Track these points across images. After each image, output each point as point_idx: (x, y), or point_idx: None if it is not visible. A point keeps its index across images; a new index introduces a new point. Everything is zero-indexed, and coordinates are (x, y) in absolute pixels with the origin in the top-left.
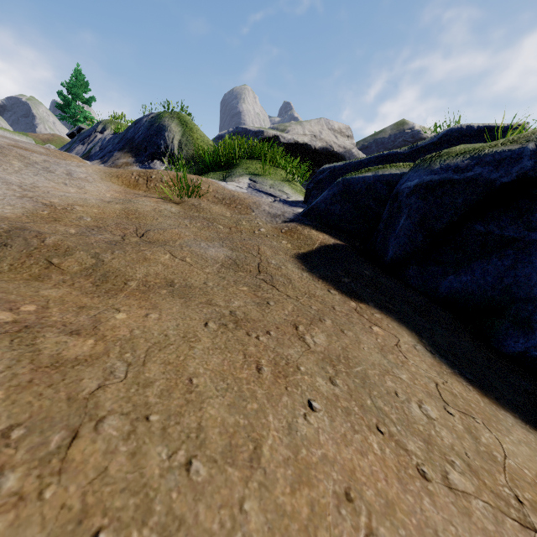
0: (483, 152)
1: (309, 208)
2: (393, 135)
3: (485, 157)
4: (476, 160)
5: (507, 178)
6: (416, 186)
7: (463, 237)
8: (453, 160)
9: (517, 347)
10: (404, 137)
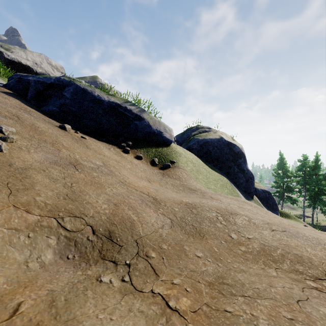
0: (46, 77)
1: (6, 84)
2: (91, 82)
3: (46, 78)
4: (44, 78)
5: (49, 82)
6: (33, 80)
7: (45, 94)
8: (41, 77)
9: (45, 109)
10: (96, 85)
